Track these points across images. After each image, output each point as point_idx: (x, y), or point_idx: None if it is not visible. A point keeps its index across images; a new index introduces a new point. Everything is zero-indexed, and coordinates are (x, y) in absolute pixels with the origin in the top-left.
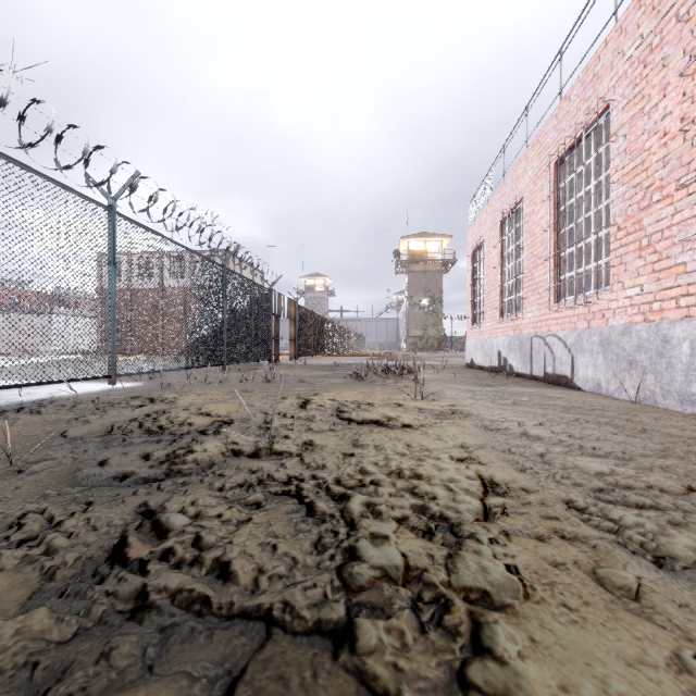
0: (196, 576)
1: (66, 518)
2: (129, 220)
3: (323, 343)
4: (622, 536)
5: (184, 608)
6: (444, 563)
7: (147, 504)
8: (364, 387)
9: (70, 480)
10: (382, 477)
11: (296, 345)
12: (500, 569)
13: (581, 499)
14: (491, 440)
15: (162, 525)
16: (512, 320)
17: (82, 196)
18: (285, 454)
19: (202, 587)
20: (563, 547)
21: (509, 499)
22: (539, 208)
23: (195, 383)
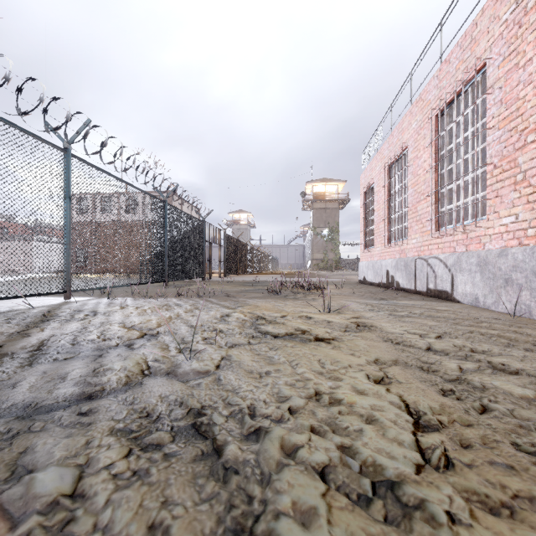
0: None
1: None
2: (83, 161)
3: (246, 264)
4: None
5: None
6: None
7: (35, 447)
8: (279, 301)
9: None
10: (301, 405)
11: (224, 265)
12: None
13: (527, 438)
14: (401, 356)
15: (36, 487)
16: (399, 245)
17: (39, 139)
18: (203, 372)
19: None
20: None
21: (446, 437)
22: (422, 153)
23: (137, 297)
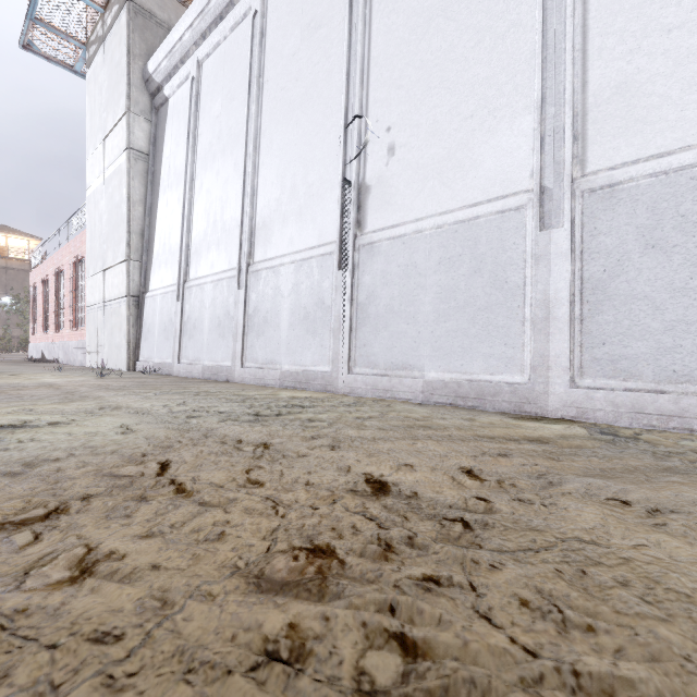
0: None
1: None
2: None
3: None
4: None
5: None
6: None
7: None
8: None
9: None
10: None
11: None
12: None
13: None
14: None
15: None
16: (47, 334)
17: None
18: None
19: None
20: None
21: None
22: (54, 288)
23: None
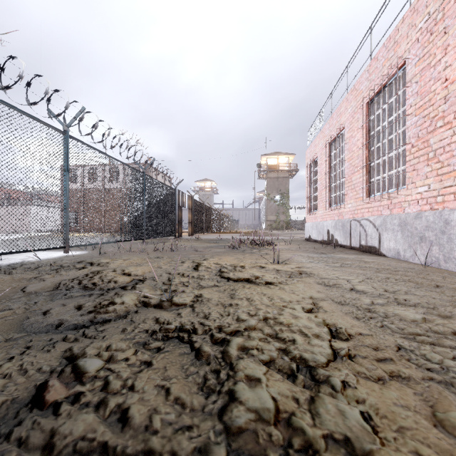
0: (100, 420)
1: (5, 362)
2: (78, 140)
3: (210, 224)
4: (447, 378)
5: (84, 455)
6: (308, 407)
7: (71, 348)
8: (238, 254)
9: (18, 327)
10: (253, 325)
11: (192, 226)
12: (356, 413)
13: (407, 344)
14: (330, 294)
15: (79, 369)
16: (337, 209)
17: (44, 123)
18: (181, 305)
19: (102, 434)
20: (403, 389)
21: (351, 344)
22: (356, 133)
23: (122, 252)
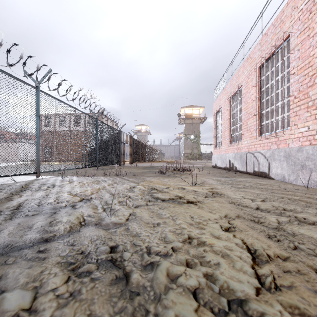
0: None
1: None
2: (47, 94)
3: (145, 156)
4: None
5: None
6: None
7: (8, 275)
8: (165, 178)
9: None
10: (180, 245)
11: (132, 157)
12: None
13: None
14: (241, 213)
15: (5, 305)
16: (236, 145)
17: (20, 80)
18: (118, 224)
19: None
20: None
21: (273, 268)
22: (251, 90)
23: (79, 176)
